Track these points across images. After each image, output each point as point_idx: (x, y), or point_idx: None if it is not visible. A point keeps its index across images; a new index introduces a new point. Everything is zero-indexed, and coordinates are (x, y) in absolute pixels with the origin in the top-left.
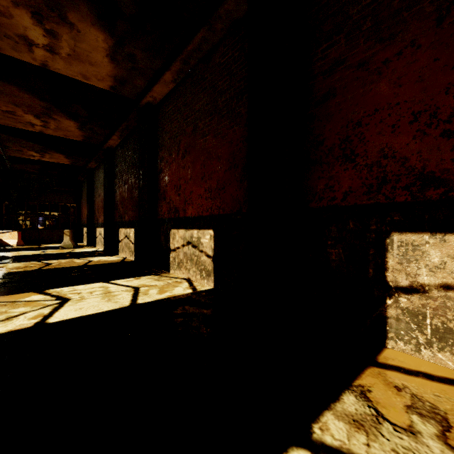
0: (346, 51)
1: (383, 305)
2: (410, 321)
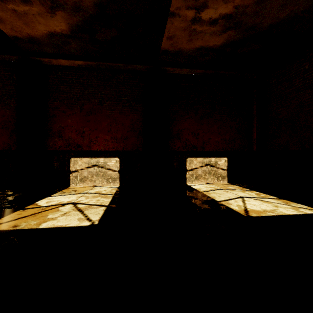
0: (60, 105)
1: (69, 176)
2: (75, 179)
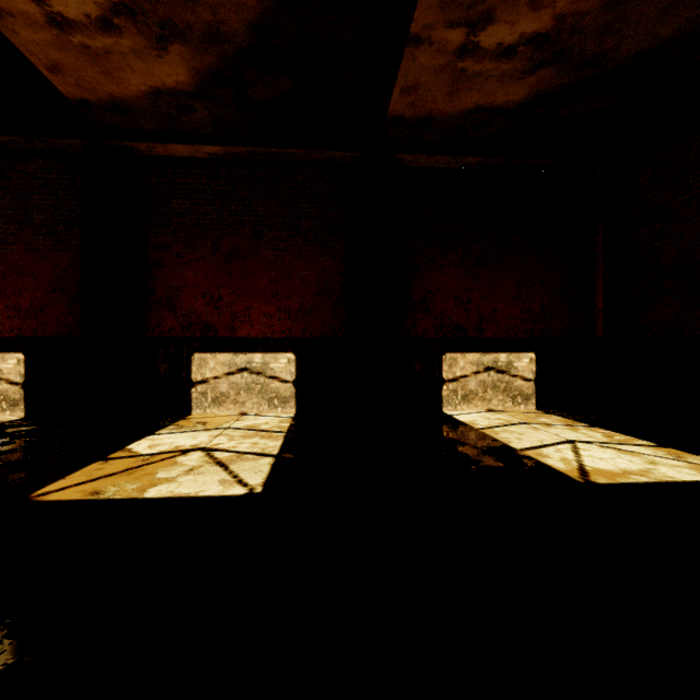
0: (170, 242)
1: (190, 393)
2: (202, 398)
